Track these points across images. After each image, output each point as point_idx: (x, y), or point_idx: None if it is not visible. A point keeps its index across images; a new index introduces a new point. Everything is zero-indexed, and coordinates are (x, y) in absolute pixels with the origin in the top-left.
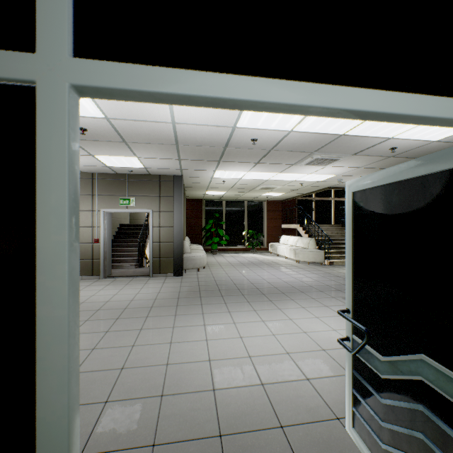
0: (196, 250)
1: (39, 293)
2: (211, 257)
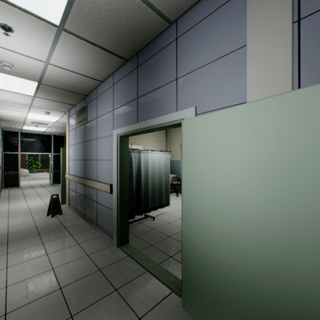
0: (23, 169)
1: (19, 163)
2: (32, 174)
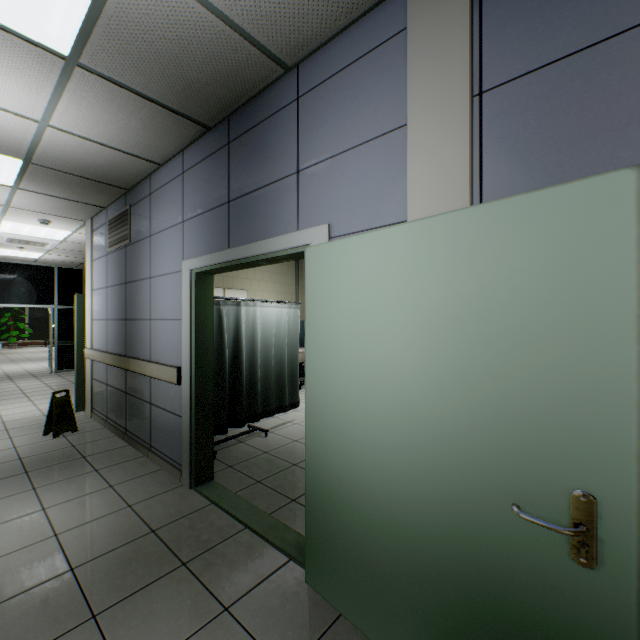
0: None
1: None
2: (8, 350)
